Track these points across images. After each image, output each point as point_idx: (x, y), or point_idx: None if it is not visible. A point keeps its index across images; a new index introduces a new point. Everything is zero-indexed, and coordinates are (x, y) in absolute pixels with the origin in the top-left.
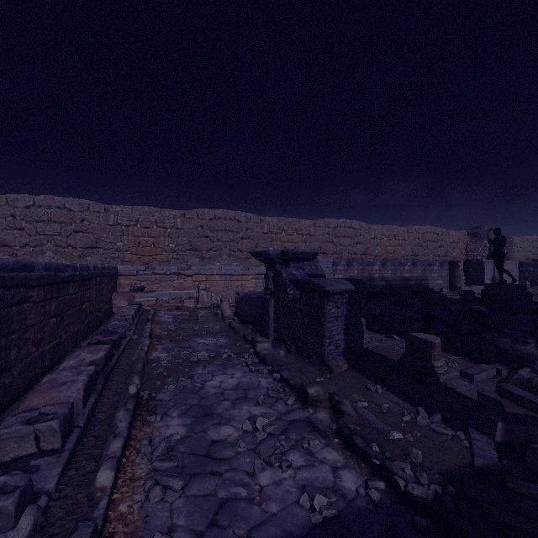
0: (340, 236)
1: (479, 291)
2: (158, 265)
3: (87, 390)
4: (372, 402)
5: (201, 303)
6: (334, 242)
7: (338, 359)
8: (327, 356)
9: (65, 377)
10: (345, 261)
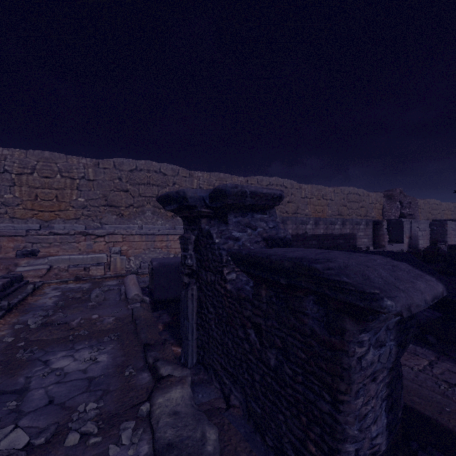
0: None
1: (399, 248)
2: (62, 223)
3: None
4: None
5: (113, 270)
6: None
7: None
8: None
9: None
10: (280, 220)
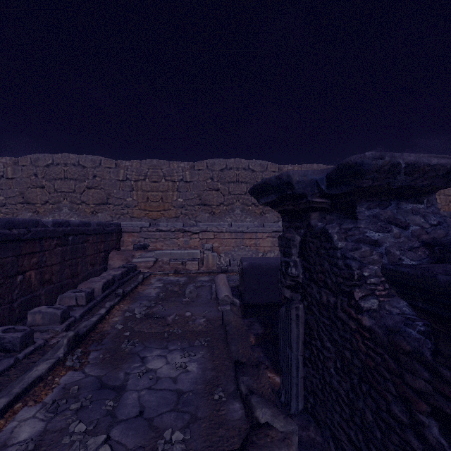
0: None
1: None
2: (166, 221)
3: None
4: None
5: (205, 266)
6: None
7: None
8: None
9: None
10: None
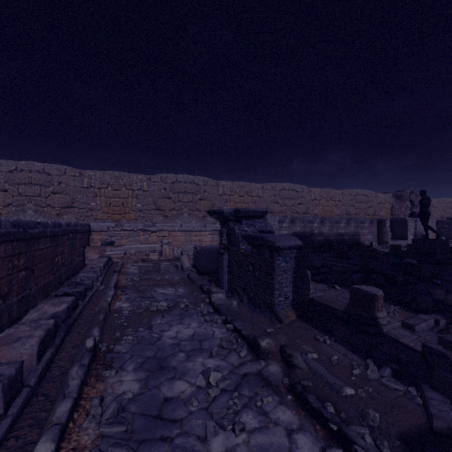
0: (285, 198)
1: (403, 245)
2: (127, 222)
3: (42, 345)
4: (322, 353)
5: (164, 256)
6: (279, 203)
7: (287, 309)
8: (277, 307)
9: (21, 332)
10: (289, 219)
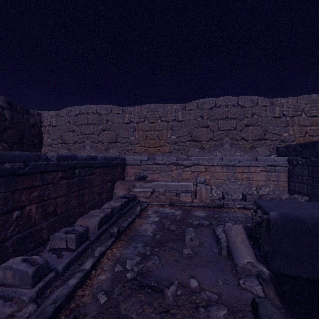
0: None
1: None
2: (161, 155)
3: None
4: None
5: (198, 198)
6: None
7: None
8: None
9: None
10: None
